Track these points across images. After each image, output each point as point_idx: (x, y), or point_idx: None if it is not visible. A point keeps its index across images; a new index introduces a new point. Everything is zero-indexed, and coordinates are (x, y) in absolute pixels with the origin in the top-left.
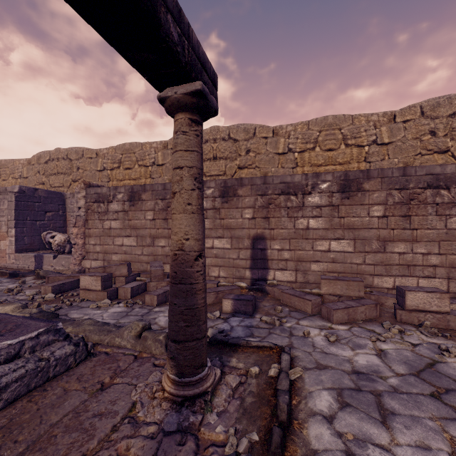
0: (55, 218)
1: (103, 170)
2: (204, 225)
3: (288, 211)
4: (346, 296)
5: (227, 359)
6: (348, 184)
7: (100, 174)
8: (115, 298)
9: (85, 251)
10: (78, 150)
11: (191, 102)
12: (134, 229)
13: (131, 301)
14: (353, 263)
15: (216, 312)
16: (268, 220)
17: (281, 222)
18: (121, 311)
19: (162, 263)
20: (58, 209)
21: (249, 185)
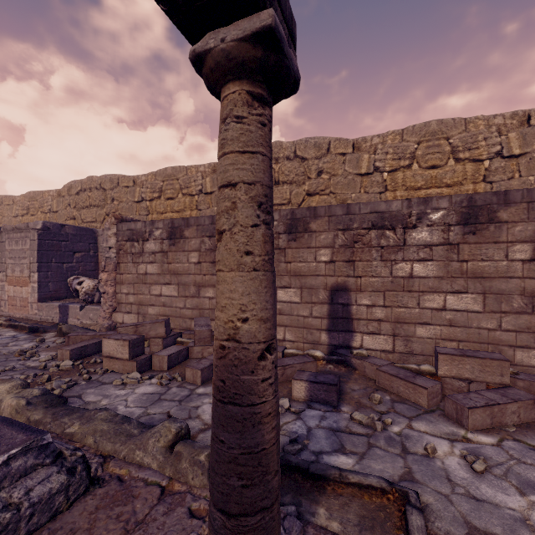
0: (85, 259)
1: (141, 201)
2: (274, 290)
3: (382, 252)
4: (480, 381)
5: (310, 508)
6: (474, 212)
7: (138, 206)
8: (148, 370)
9: (116, 301)
10: (112, 178)
11: (252, 57)
12: (174, 275)
13: (167, 376)
14: (482, 327)
15: (283, 400)
16: (352, 264)
17: (371, 267)
18: (152, 392)
19: (209, 320)
20: (89, 248)
21: (325, 216)
